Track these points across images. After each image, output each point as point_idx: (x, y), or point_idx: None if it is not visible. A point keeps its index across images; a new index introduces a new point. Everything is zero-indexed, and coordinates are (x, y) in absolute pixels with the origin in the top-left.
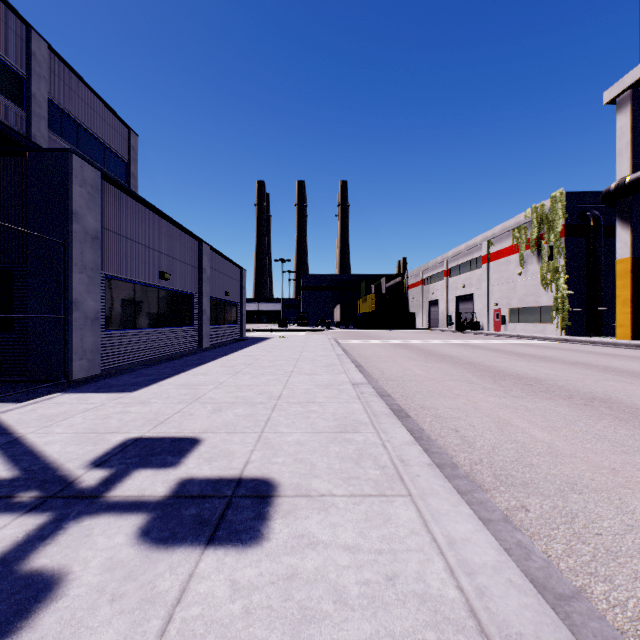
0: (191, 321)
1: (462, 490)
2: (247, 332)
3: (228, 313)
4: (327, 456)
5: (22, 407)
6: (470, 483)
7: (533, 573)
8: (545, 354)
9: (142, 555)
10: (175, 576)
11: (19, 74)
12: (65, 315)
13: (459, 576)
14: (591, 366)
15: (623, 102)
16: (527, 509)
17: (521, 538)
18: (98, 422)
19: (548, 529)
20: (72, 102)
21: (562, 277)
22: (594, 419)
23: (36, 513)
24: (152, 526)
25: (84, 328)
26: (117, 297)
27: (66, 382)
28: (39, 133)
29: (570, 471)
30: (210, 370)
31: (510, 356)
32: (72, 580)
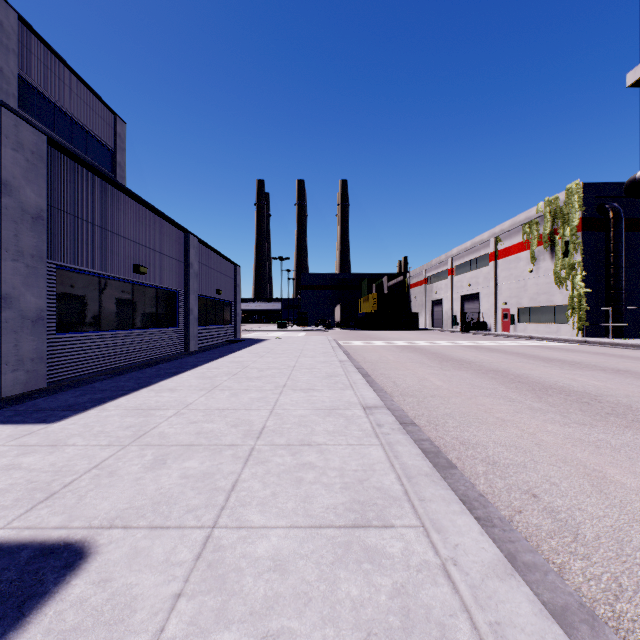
0: (175, 321)
1: None
2: (244, 333)
3: (220, 313)
4: (334, 622)
5: None
6: None
7: None
8: (574, 359)
9: None
10: None
11: None
12: None
13: None
14: (639, 375)
15: None
16: None
17: None
18: None
19: None
20: (48, 81)
21: (579, 274)
22: None
23: None
24: None
25: (20, 331)
26: (75, 293)
27: None
28: None
29: None
30: (182, 383)
31: (536, 361)
32: None
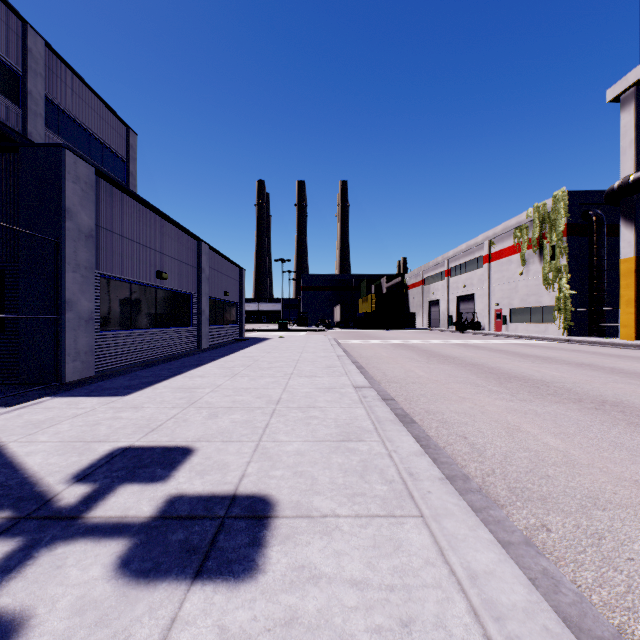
0: (189, 321)
1: (476, 507)
2: (247, 332)
3: (227, 313)
4: (329, 468)
5: (8, 412)
6: (484, 498)
7: (565, 610)
8: (549, 355)
9: (119, 593)
10: (155, 621)
11: (15, 71)
12: (58, 315)
13: (486, 622)
14: (597, 367)
15: (627, 100)
16: (548, 528)
17: (547, 565)
18: (86, 429)
19: (574, 553)
20: (69, 100)
21: (564, 277)
22: (608, 425)
23: (5, 538)
24: (133, 555)
25: (78, 329)
26: (113, 297)
27: (59, 385)
28: (35, 131)
29: (590, 483)
30: (207, 372)
31: (514, 357)
32: (34, 626)
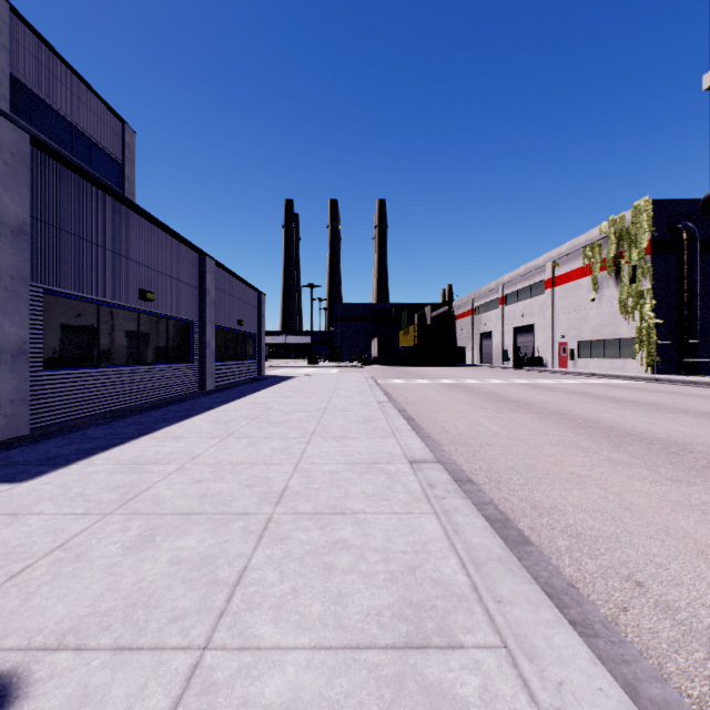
0: (189, 356)
1: None
2: (270, 369)
3: (242, 346)
4: None
5: None
6: None
7: None
8: (647, 399)
9: None
10: None
11: None
12: None
13: None
14: None
15: None
16: None
17: None
18: None
19: None
20: (45, 82)
21: (648, 303)
22: None
23: None
24: None
25: None
26: (67, 322)
27: None
28: None
29: None
30: (191, 429)
31: (604, 402)
32: None
